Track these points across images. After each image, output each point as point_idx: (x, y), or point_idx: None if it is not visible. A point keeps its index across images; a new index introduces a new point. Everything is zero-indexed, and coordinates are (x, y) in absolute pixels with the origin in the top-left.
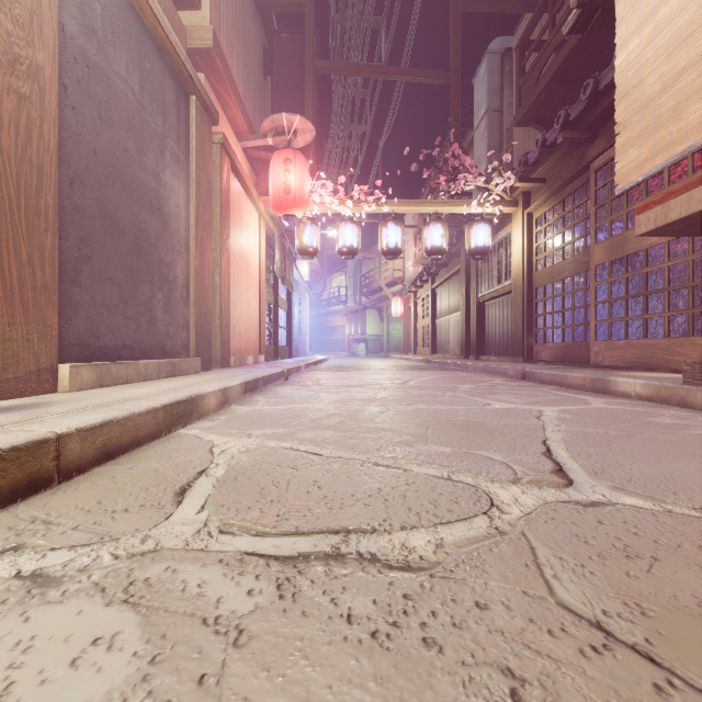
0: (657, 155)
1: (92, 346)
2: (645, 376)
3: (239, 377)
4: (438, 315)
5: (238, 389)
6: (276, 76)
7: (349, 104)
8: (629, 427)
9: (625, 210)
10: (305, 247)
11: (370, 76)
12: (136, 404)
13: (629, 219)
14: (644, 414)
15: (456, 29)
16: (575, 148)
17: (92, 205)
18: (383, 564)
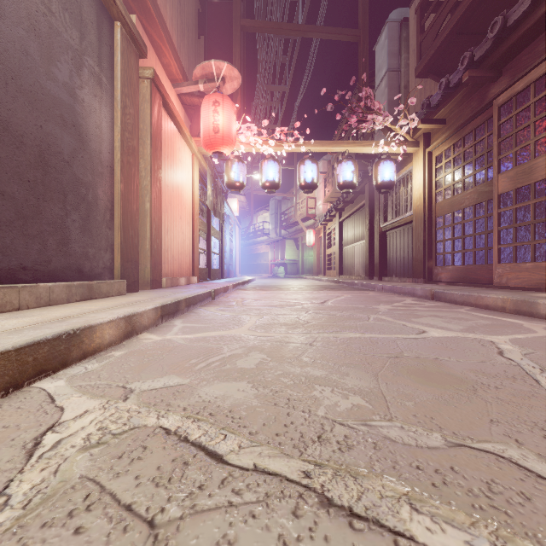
0: None
1: None
2: None
3: (157, 301)
4: (344, 243)
5: (151, 315)
6: (209, 36)
7: (271, 68)
8: None
9: (532, 139)
10: (232, 181)
11: (289, 33)
12: None
13: (536, 148)
14: None
15: None
16: (476, 89)
17: None
18: None
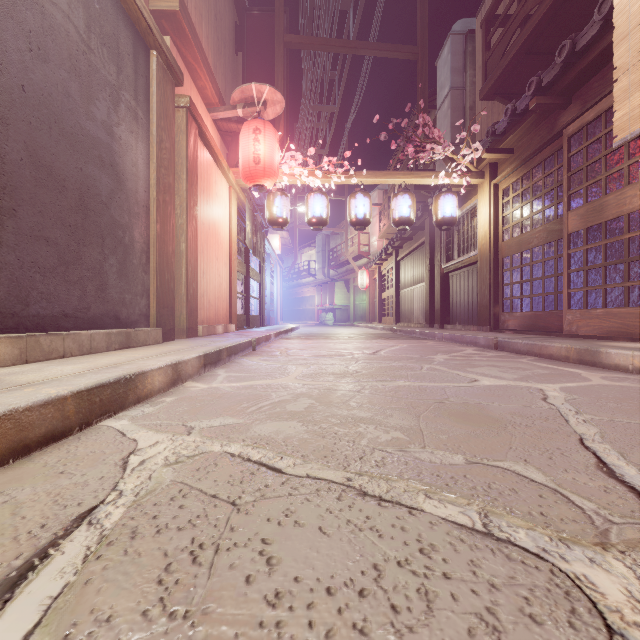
0: None
1: (19, 314)
2: (639, 348)
3: (199, 349)
4: (402, 286)
5: (195, 363)
6: (247, 52)
7: (318, 85)
8: None
9: (603, 174)
10: (275, 217)
11: (338, 50)
12: (32, 392)
13: (607, 184)
14: None
15: (423, 4)
16: (545, 116)
17: (19, 150)
18: None
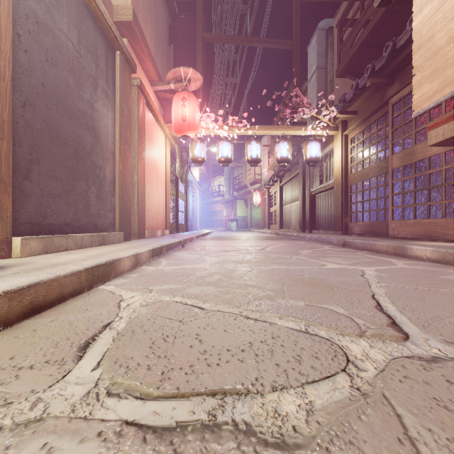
0: (445, 87)
1: (41, 223)
2: (432, 245)
3: (148, 246)
4: (284, 203)
5: (147, 254)
6: (177, 44)
7: (225, 64)
8: (431, 283)
9: (414, 131)
10: (196, 157)
11: (239, 43)
12: (64, 268)
13: (416, 137)
14: (437, 272)
15: (297, 12)
16: (378, 90)
17: (41, 122)
18: (258, 438)
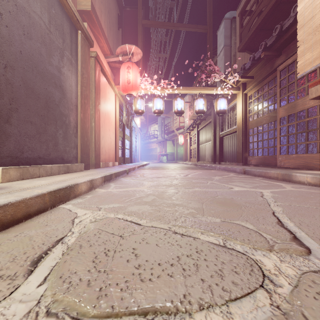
0: None
1: (19, 157)
2: (311, 173)
3: (101, 173)
4: (200, 143)
5: (100, 180)
6: (124, 28)
7: (158, 44)
8: (316, 203)
9: (296, 89)
10: (137, 110)
11: (168, 28)
12: (31, 191)
13: (297, 94)
14: (318, 194)
15: (210, 5)
16: (269, 61)
17: (19, 81)
18: None
